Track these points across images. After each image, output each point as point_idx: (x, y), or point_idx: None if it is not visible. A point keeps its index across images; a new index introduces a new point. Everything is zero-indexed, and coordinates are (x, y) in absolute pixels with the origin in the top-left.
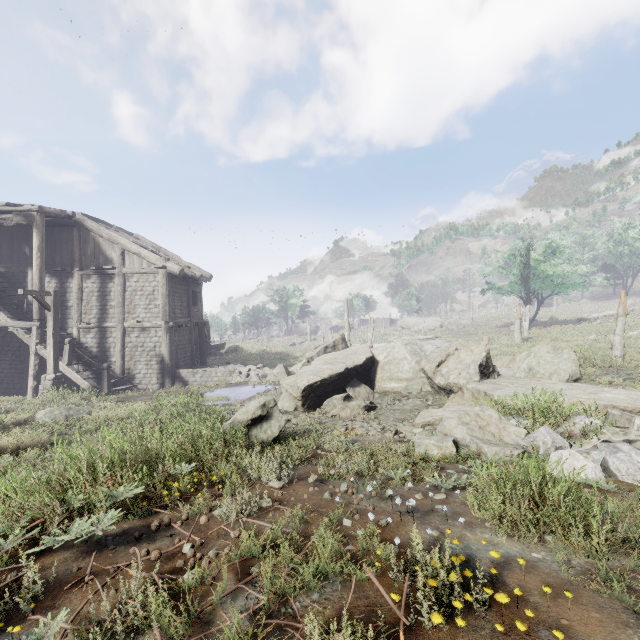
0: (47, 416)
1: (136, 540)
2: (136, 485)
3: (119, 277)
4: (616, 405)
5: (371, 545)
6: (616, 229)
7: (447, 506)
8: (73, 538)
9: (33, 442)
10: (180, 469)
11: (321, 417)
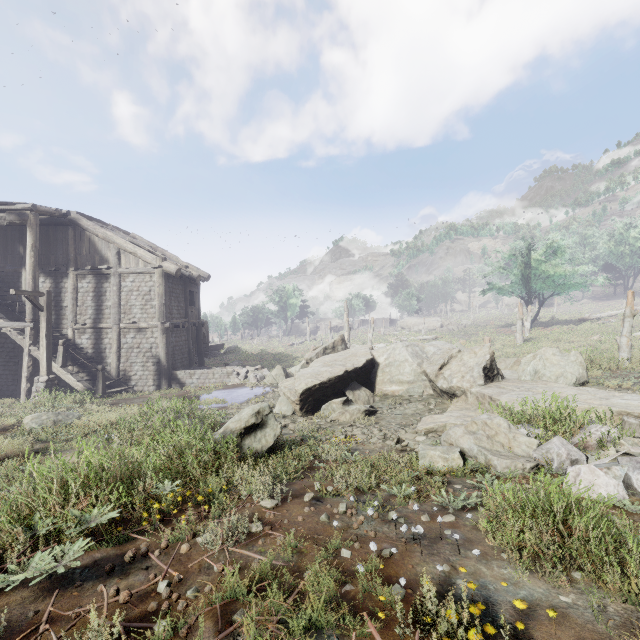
0: (34, 422)
1: (107, 574)
2: (113, 506)
3: (115, 277)
4: (630, 412)
5: (373, 585)
6: (617, 229)
7: (457, 531)
8: (30, 576)
9: (14, 451)
10: (162, 488)
11: (319, 422)
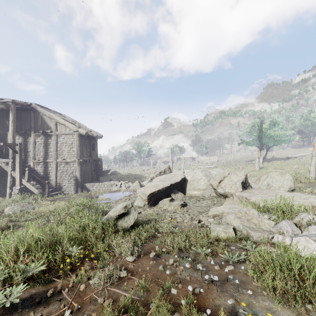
0: (10, 210)
1: (37, 304)
2: (44, 261)
3: (54, 136)
4: None
5: (191, 314)
6: (305, 113)
7: (235, 276)
8: None
9: None
10: (71, 250)
11: (158, 210)
